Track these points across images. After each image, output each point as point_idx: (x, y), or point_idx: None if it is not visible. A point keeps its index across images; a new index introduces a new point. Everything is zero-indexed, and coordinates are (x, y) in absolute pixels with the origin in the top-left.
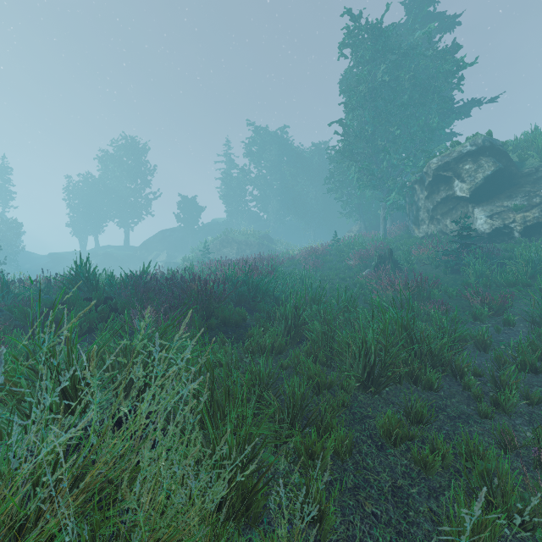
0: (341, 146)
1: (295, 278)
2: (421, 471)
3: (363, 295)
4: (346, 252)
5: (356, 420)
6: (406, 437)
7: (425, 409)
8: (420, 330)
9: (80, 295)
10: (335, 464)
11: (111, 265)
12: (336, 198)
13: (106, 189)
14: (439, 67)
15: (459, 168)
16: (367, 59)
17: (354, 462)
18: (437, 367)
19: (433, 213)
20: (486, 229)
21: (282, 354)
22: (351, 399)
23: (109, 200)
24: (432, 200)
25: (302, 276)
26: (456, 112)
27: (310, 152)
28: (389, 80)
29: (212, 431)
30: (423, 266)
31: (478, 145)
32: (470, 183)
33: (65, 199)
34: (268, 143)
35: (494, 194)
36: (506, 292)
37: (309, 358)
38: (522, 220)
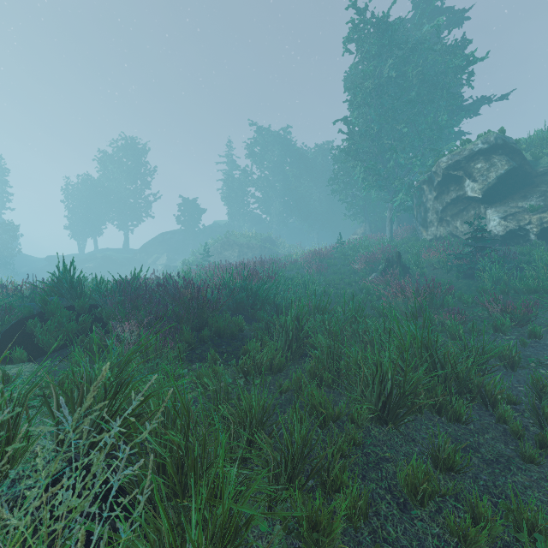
0: (346, 146)
1: (297, 283)
2: (459, 545)
3: (370, 301)
4: (351, 256)
5: (371, 464)
6: (437, 494)
7: (458, 455)
8: (441, 347)
9: (62, 303)
10: (347, 534)
11: (110, 268)
12: (340, 199)
13: (105, 190)
14: (448, 62)
15: (470, 167)
16: (372, 54)
17: (371, 531)
18: (464, 394)
19: (442, 215)
20: (500, 231)
21: (282, 372)
22: (363, 434)
23: (108, 202)
24: (441, 201)
25: (305, 281)
26: (465, 109)
27: (313, 153)
28: (396, 76)
29: (169, 527)
30: (433, 270)
31: (491, 143)
32: (482, 182)
33: (63, 201)
34: (271, 144)
35: (508, 194)
36: (527, 300)
37: (313, 379)
38: (539, 222)
